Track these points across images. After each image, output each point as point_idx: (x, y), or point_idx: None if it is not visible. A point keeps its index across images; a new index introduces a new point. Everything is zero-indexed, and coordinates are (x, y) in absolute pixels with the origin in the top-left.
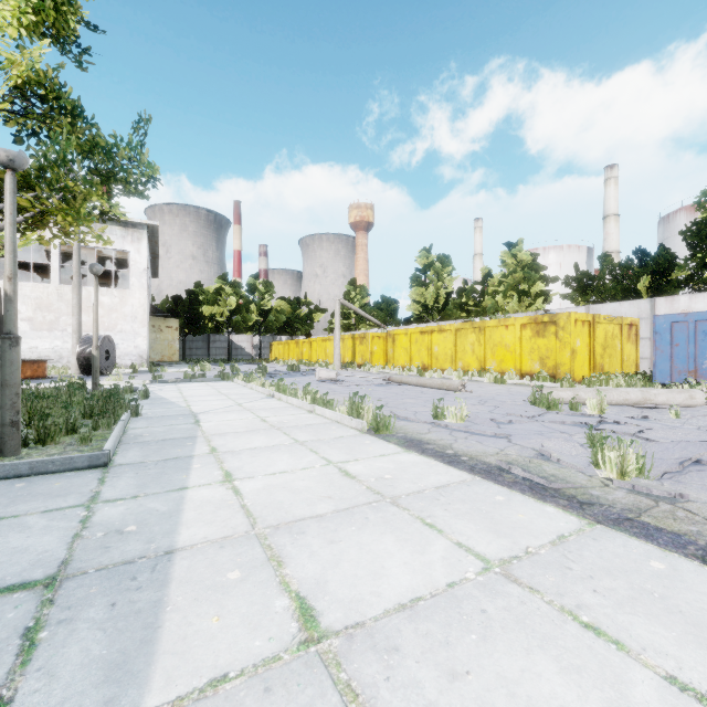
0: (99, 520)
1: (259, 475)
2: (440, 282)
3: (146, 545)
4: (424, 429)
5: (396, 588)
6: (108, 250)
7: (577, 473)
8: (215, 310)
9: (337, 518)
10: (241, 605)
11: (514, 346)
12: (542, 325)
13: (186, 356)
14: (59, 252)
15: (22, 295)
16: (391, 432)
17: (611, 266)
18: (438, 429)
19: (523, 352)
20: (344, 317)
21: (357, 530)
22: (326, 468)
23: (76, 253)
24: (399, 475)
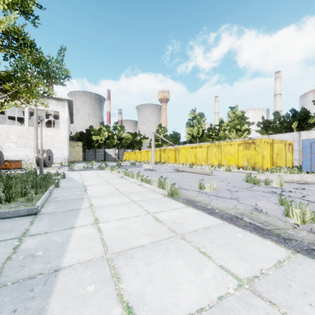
0: (24, 248)
1: (112, 220)
2: (199, 125)
3: (45, 265)
4: (195, 194)
5: (187, 300)
6: (50, 111)
7: (277, 220)
8: (98, 138)
9: (152, 248)
10: (92, 313)
11: (234, 154)
12: (248, 144)
13: (85, 158)
14: (28, 112)
15: (12, 131)
16: (179, 196)
17: (279, 117)
18: (201, 194)
19: (239, 157)
20: (156, 141)
21: (163, 256)
22: (146, 216)
23: (35, 112)
24: (184, 220)
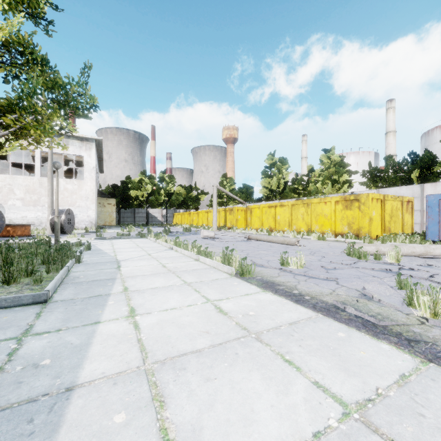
0: (23, 353)
1: (155, 311)
2: (280, 175)
3: (52, 380)
4: (275, 273)
5: (265, 438)
6: (71, 155)
7: (396, 311)
8: (139, 193)
9: (212, 353)
10: None
11: (330, 215)
12: (350, 201)
13: (120, 222)
14: (40, 156)
15: (17, 184)
16: (252, 276)
17: (393, 164)
18: (284, 273)
19: (336, 220)
20: (219, 197)
21: (229, 367)
22: (205, 306)
23: (50, 157)
24: (260, 312)
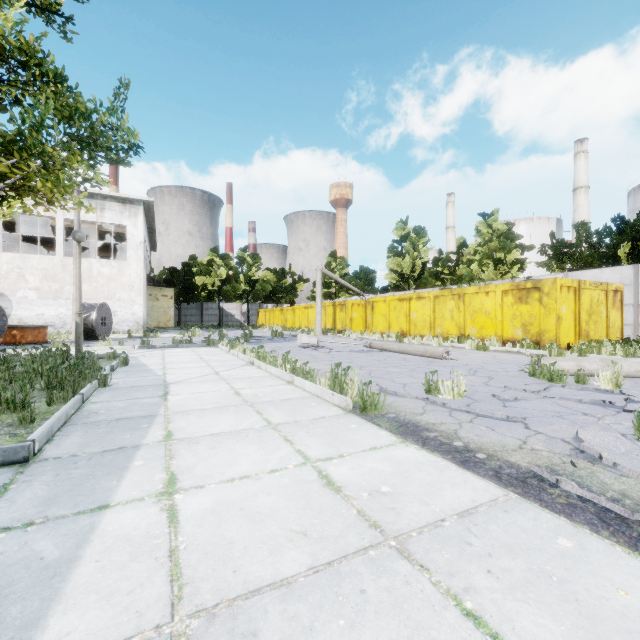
0: None
1: (211, 482)
2: (416, 252)
3: None
4: (418, 407)
5: None
6: (109, 225)
7: None
8: (207, 281)
9: (314, 591)
10: None
11: (494, 312)
12: (525, 291)
13: (181, 322)
14: (63, 227)
15: (30, 266)
16: (380, 412)
17: (588, 234)
18: (433, 407)
19: (504, 319)
20: (325, 286)
21: (348, 631)
22: (301, 471)
23: (76, 227)
24: (400, 487)
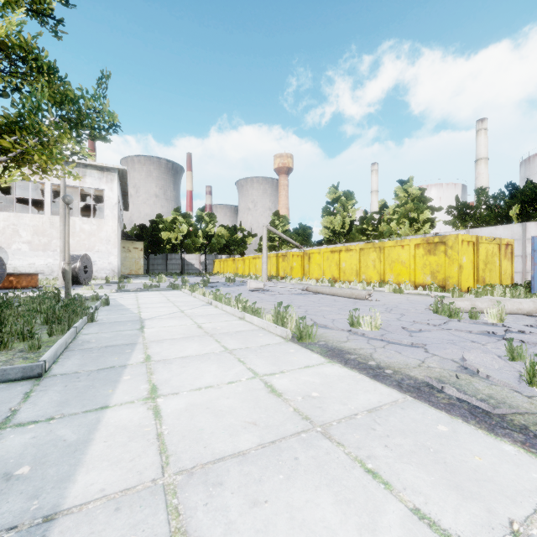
0: None
1: (184, 390)
2: (345, 212)
3: (27, 502)
4: (343, 336)
5: None
6: (89, 189)
7: (512, 392)
8: (171, 235)
9: (262, 458)
10: None
11: (409, 262)
12: (433, 245)
13: (149, 270)
14: (51, 190)
15: (23, 223)
16: (313, 340)
17: (486, 198)
18: (355, 337)
19: (416, 267)
20: (270, 240)
21: (285, 481)
22: (252, 383)
23: (63, 190)
24: (326, 393)
